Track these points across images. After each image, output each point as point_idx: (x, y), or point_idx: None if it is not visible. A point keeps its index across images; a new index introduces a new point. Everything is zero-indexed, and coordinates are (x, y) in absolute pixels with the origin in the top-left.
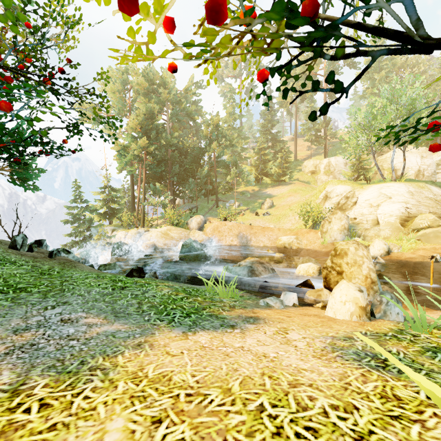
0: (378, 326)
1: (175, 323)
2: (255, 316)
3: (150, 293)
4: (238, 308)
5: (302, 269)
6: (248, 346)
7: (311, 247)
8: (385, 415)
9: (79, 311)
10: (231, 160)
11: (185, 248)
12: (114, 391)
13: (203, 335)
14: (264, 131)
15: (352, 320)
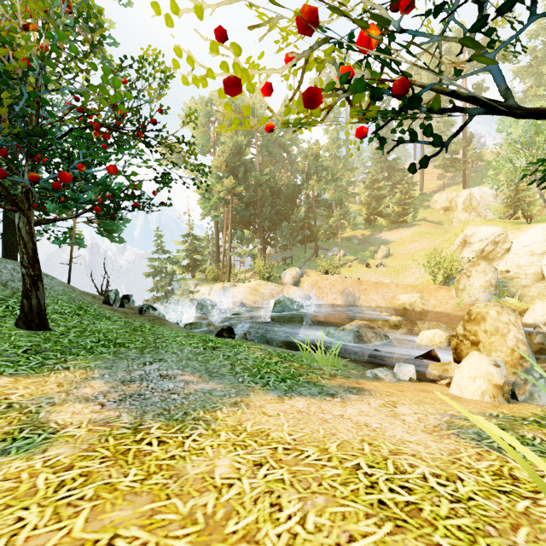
0: (518, 409)
1: (270, 387)
2: (359, 387)
3: (242, 355)
4: (340, 377)
5: (426, 337)
6: (348, 415)
7: (441, 309)
8: (493, 488)
9: (175, 369)
10: (334, 198)
11: (277, 307)
12: (218, 438)
13: (300, 400)
14: (378, 159)
15: (483, 400)
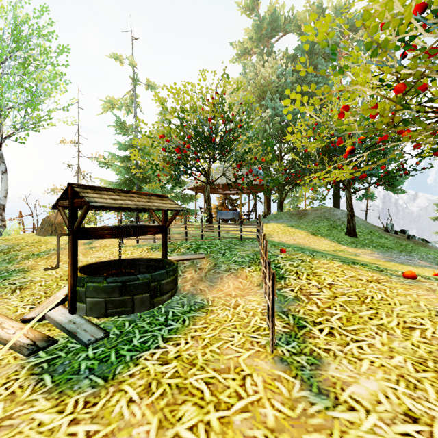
0: None
1: None
2: None
3: None
4: None
5: None
6: None
7: None
8: None
9: (416, 259)
10: None
11: None
12: (417, 268)
13: None
14: None
15: None
